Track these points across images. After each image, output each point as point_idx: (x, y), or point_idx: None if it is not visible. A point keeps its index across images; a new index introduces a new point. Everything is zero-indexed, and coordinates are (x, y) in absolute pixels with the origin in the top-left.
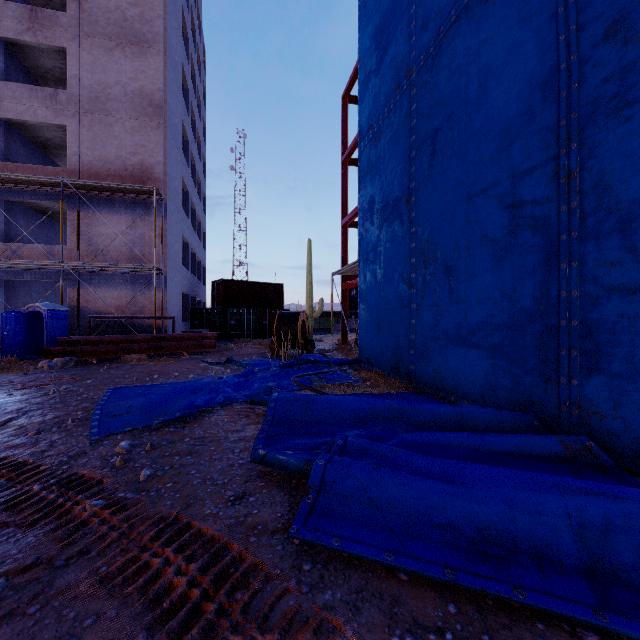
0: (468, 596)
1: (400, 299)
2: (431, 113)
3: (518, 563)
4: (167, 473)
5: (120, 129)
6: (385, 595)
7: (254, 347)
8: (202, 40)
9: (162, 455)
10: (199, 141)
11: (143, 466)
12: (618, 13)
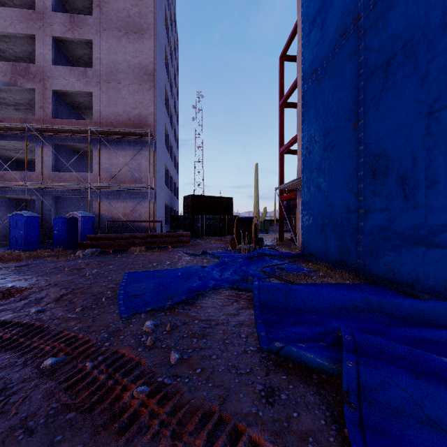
0: None
1: (346, 205)
2: (382, 47)
3: None
4: (192, 357)
5: (126, 92)
6: None
7: (216, 243)
8: (176, 30)
9: (181, 336)
10: (174, 100)
11: (169, 347)
12: None
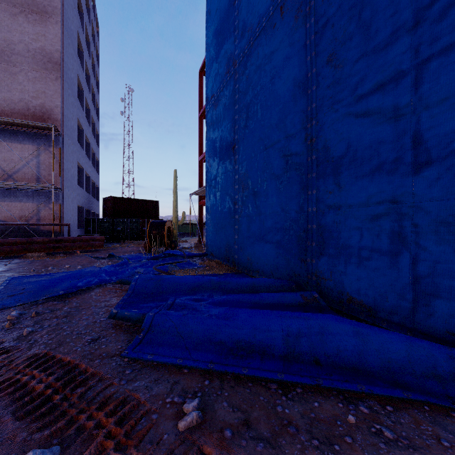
0: (218, 376)
1: (229, 212)
2: (246, 92)
3: (251, 357)
4: (45, 329)
5: (23, 78)
6: (171, 380)
7: (134, 246)
8: (96, 15)
9: (44, 319)
10: (93, 91)
11: (27, 326)
12: (332, 50)
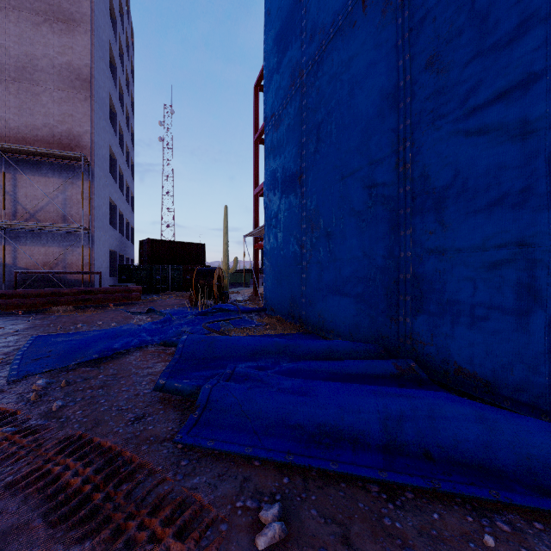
0: (300, 471)
1: (295, 257)
2: (316, 108)
3: (340, 447)
4: (78, 403)
5: (48, 98)
6: (239, 476)
7: (177, 299)
8: (130, 23)
9: (76, 390)
10: (127, 114)
11: (57, 399)
12: (433, 50)
